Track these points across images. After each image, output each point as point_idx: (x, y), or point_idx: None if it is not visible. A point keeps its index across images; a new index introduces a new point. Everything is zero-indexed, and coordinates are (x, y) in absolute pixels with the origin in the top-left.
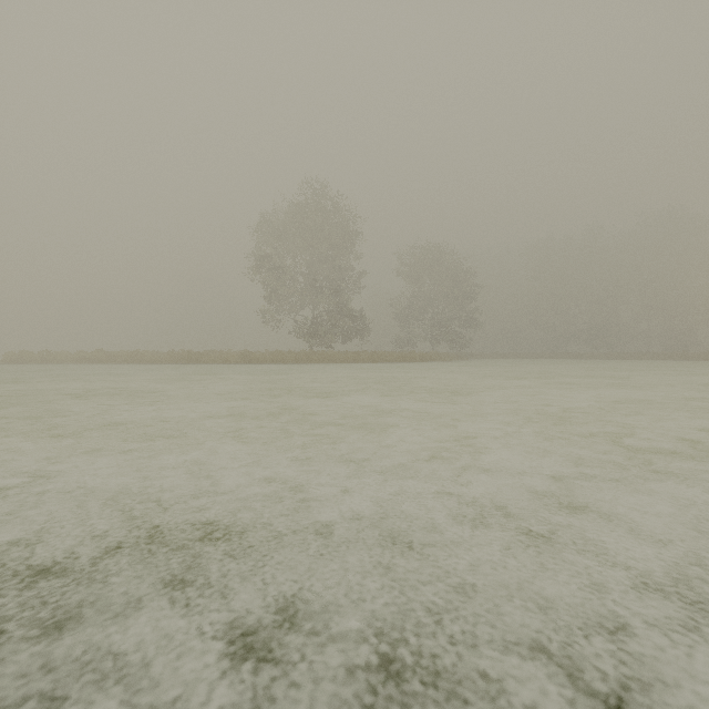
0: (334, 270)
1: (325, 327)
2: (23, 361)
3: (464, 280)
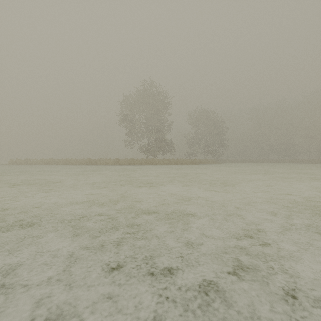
0: (158, 121)
1: (154, 147)
2: (17, 163)
3: (219, 125)
